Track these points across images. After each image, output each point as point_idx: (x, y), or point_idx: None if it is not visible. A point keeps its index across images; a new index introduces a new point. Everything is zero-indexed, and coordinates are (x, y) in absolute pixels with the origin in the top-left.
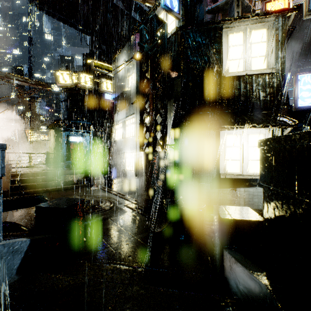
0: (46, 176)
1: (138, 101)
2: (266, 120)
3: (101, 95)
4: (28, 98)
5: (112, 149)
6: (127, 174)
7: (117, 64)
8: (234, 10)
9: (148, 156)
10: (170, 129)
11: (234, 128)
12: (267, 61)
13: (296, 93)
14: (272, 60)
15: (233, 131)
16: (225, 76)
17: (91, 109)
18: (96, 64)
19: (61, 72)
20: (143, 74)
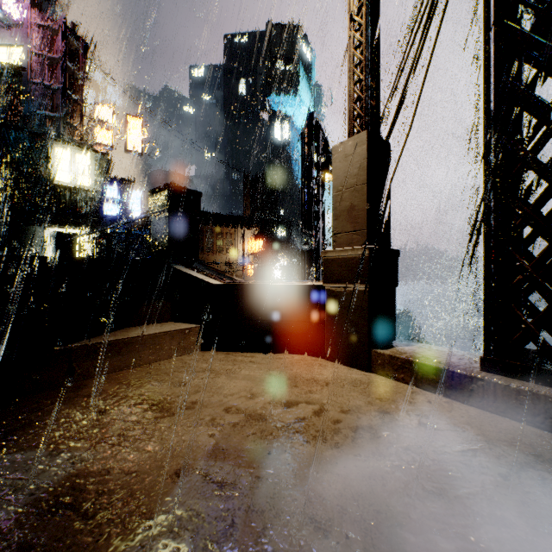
0: None
1: None
2: (84, 225)
3: None
4: None
5: None
6: None
7: None
8: (61, 129)
9: None
10: None
11: (58, 227)
12: (89, 181)
13: (128, 205)
14: (93, 182)
15: (58, 230)
16: (52, 182)
17: None
18: None
19: None
20: None
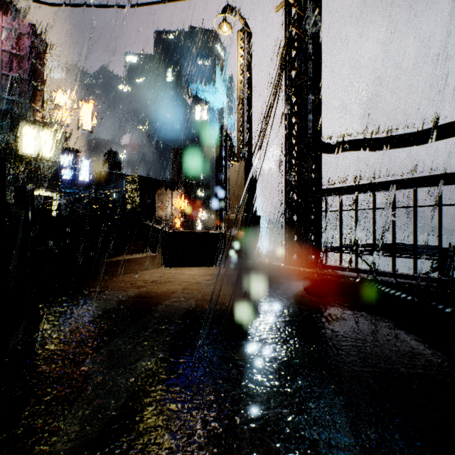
0: None
1: None
2: (48, 188)
3: None
4: None
5: None
6: None
7: None
8: (28, 112)
9: None
10: None
11: None
12: (50, 153)
13: (78, 171)
14: (54, 154)
15: None
16: (20, 154)
17: None
18: None
19: None
20: None
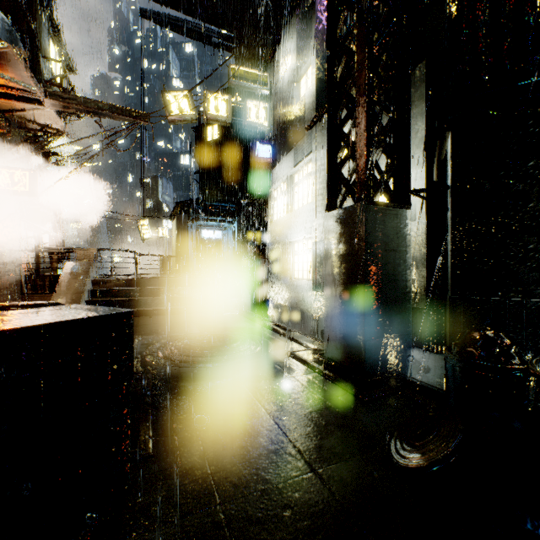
0: (148, 286)
1: (321, 118)
2: None
3: (252, 155)
4: (141, 168)
5: (268, 241)
6: (296, 287)
7: (277, 67)
8: None
9: (354, 218)
10: (413, 150)
11: None
12: None
13: None
14: None
15: None
16: None
17: (236, 183)
18: (237, 72)
19: (175, 94)
20: (337, 1)
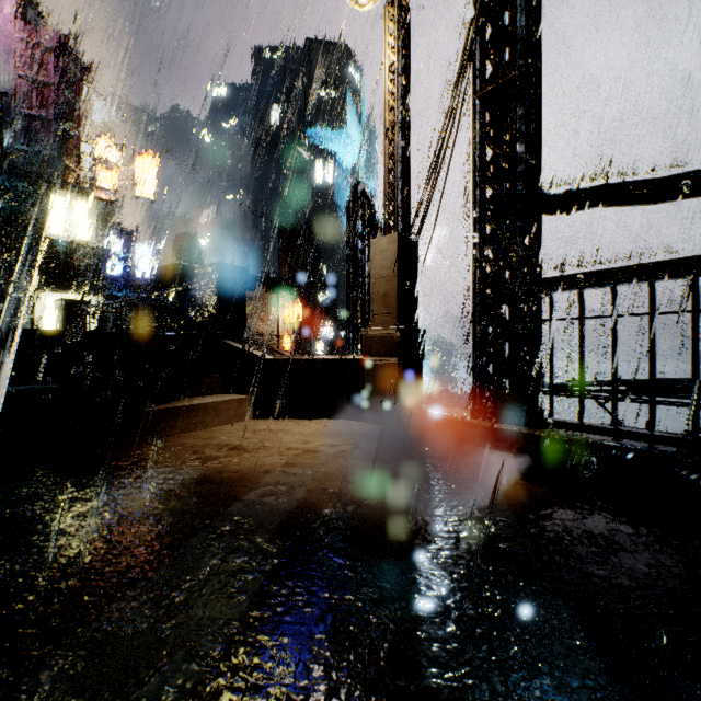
0: None
1: None
2: (85, 288)
3: None
4: None
5: None
6: None
7: None
8: (54, 170)
9: None
10: None
11: (52, 291)
12: (89, 234)
13: (134, 263)
14: (94, 236)
15: (52, 294)
16: (43, 236)
17: None
18: None
19: None
20: None
